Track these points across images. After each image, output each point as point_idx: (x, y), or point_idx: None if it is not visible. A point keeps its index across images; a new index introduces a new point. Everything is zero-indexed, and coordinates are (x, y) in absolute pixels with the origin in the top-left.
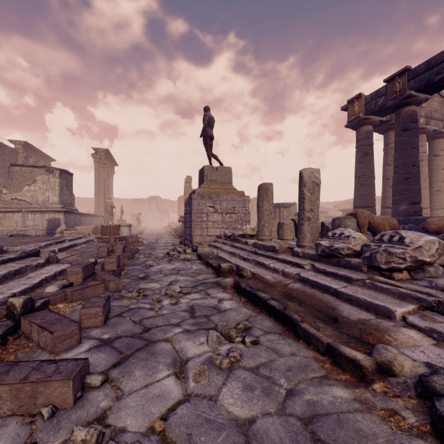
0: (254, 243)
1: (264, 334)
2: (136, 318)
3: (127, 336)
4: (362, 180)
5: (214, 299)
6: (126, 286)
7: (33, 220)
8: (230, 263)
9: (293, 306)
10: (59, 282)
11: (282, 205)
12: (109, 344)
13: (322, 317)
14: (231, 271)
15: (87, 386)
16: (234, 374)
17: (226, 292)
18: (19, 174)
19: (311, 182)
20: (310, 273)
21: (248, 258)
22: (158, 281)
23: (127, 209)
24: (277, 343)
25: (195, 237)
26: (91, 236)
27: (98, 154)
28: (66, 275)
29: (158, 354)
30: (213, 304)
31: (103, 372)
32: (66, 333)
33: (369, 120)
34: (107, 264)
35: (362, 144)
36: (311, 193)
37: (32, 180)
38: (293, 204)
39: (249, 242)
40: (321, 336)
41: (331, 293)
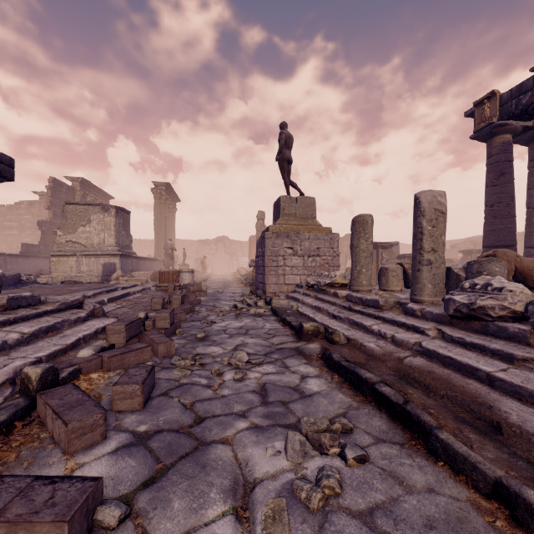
0: (347, 295)
1: (375, 443)
2: (186, 400)
3: (172, 429)
4: (496, 210)
5: (294, 375)
6: (180, 349)
7: (88, 265)
8: (316, 323)
9: (417, 397)
10: (99, 342)
11: (381, 245)
12: (145, 442)
13: (471, 420)
14: (317, 334)
15: (98, 524)
16: (332, 523)
17: (311, 364)
18: (73, 213)
19: (433, 210)
20: (438, 343)
21: (340, 316)
22: (220, 344)
23: (191, 252)
24: (398, 462)
25: (269, 286)
26: (149, 283)
27: (159, 189)
28: (106, 334)
29: (211, 467)
30: (293, 383)
31: (126, 496)
32: (86, 424)
33: (507, 126)
34: (159, 320)
35: (496, 160)
36: (433, 225)
37: (87, 219)
38: (396, 243)
39: (340, 294)
40: (480, 462)
41: (480, 379)
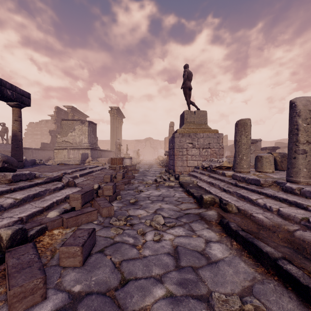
0: (232, 175)
1: None
2: (116, 259)
3: (100, 292)
4: None
5: (199, 238)
6: (118, 211)
7: (73, 154)
8: (212, 195)
9: None
10: (66, 205)
11: None
12: (76, 305)
13: None
14: (213, 203)
15: None
16: None
17: (212, 229)
18: (66, 125)
19: (308, 111)
20: None
21: (229, 190)
22: (145, 208)
23: (131, 147)
24: None
25: (177, 167)
26: (106, 165)
27: (112, 110)
28: (69, 200)
29: None
30: (199, 247)
31: None
32: (27, 288)
33: None
34: (105, 190)
35: None
36: (308, 123)
37: (73, 128)
38: (260, 140)
39: (226, 173)
40: None
41: None
